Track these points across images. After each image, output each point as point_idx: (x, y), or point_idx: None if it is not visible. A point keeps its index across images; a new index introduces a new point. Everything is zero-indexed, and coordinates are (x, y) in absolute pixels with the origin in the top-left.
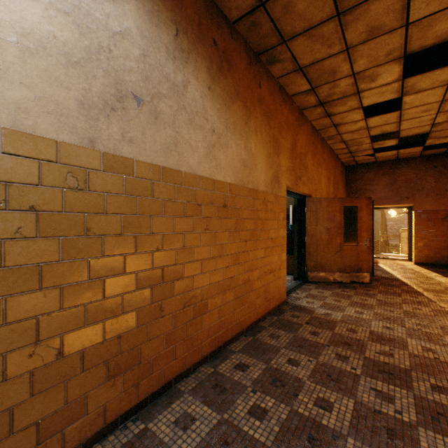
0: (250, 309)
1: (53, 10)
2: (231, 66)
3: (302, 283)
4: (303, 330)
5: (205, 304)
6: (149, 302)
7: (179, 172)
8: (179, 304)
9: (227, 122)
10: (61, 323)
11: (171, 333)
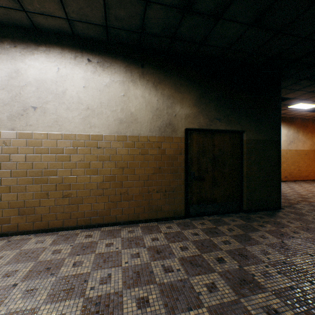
0: (312, 176)
1: (285, 137)
2: (307, 127)
3: None
4: None
5: (301, 171)
6: (293, 168)
7: (297, 150)
8: (297, 169)
9: (306, 138)
10: (285, 167)
11: (296, 173)
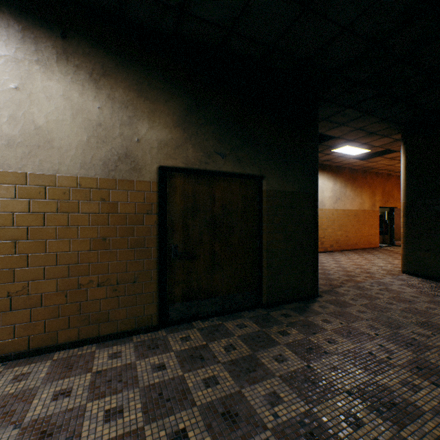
0: (362, 244)
1: (330, 192)
2: (356, 180)
3: (391, 245)
4: (380, 250)
5: (350, 237)
6: (340, 233)
7: (345, 209)
8: (345, 236)
9: (355, 195)
10: (331, 233)
11: (343, 241)
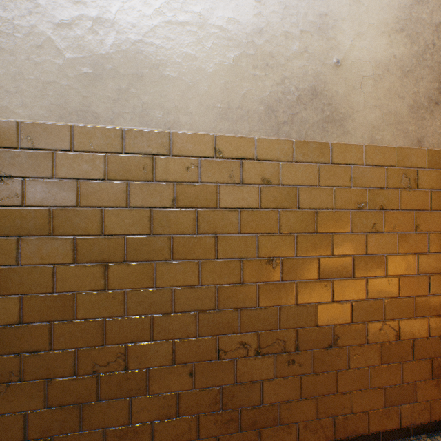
0: None
1: (392, 34)
2: None
3: None
4: None
5: None
6: None
7: None
8: None
9: None
10: (398, 309)
11: None
